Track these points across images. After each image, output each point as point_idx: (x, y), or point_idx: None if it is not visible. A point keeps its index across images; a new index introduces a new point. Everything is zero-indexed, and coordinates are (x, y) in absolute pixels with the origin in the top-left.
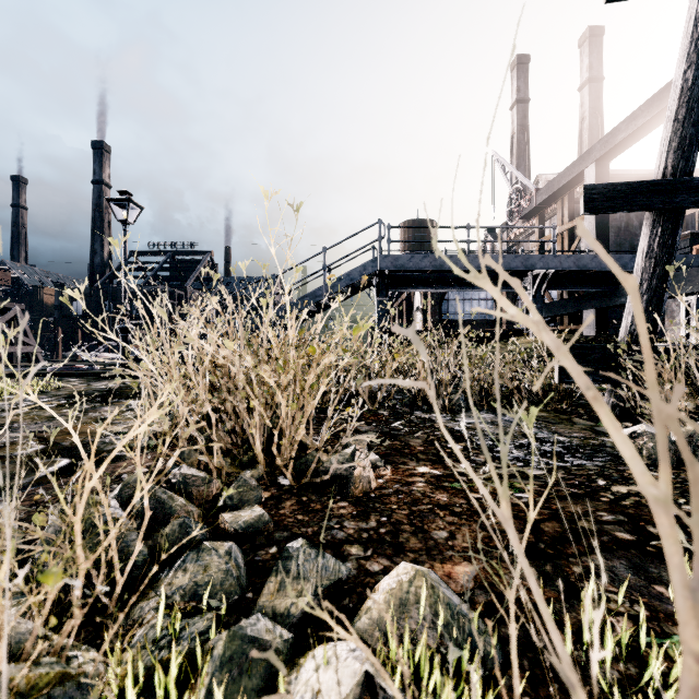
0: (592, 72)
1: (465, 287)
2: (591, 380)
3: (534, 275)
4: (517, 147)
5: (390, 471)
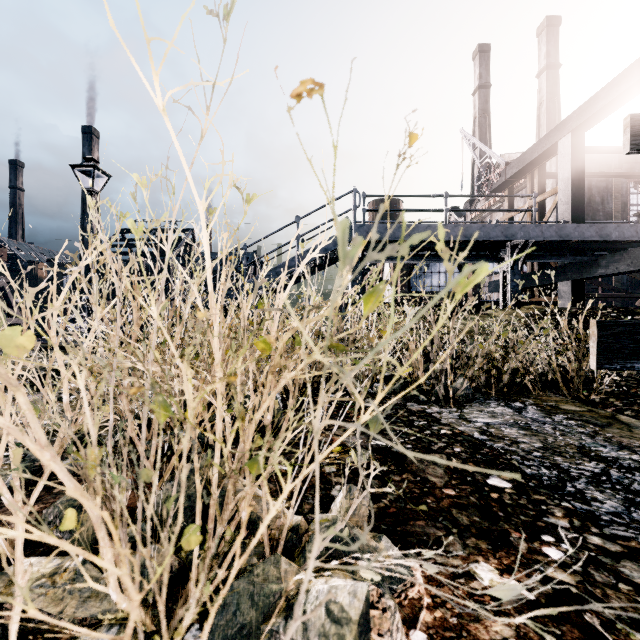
0: (550, 60)
1: (441, 258)
2: None
3: (512, 246)
4: (479, 131)
5: (424, 582)
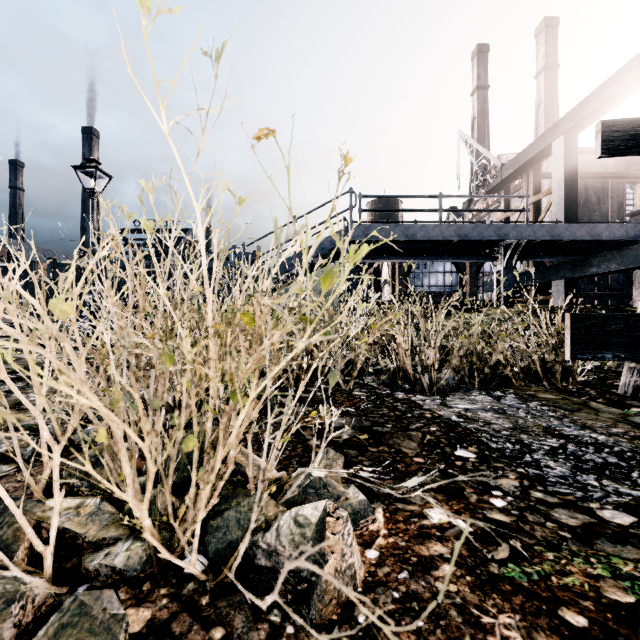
0: (548, 60)
1: (436, 258)
2: (611, 356)
3: (506, 245)
4: (477, 131)
5: (383, 520)
